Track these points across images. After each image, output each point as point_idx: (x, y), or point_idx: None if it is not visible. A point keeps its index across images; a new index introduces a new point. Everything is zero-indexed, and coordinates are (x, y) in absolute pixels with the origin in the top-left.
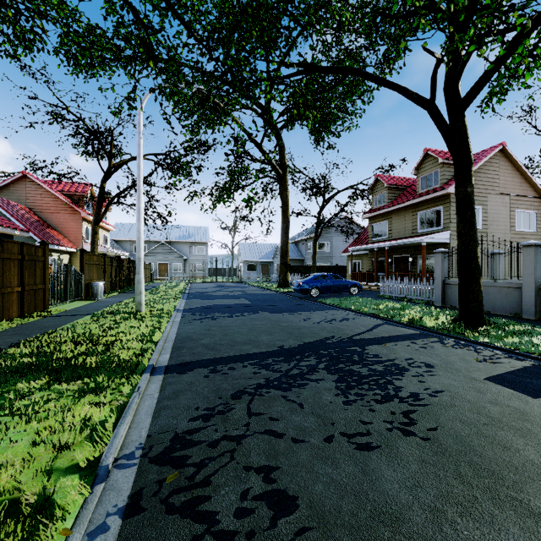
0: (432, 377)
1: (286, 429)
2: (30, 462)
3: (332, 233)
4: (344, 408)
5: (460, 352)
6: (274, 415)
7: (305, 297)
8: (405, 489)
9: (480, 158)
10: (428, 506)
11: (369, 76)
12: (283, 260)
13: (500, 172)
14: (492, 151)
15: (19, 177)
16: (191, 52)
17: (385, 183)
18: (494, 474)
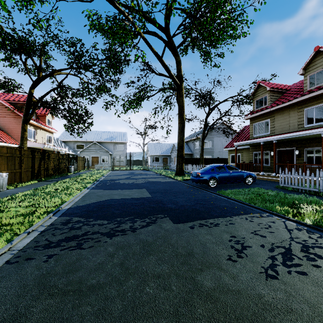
0: None
1: None
2: None
3: (213, 135)
4: None
5: None
6: None
7: (203, 186)
8: None
9: None
10: None
11: None
12: (180, 153)
13: None
14: None
15: None
16: None
17: (268, 87)
18: None
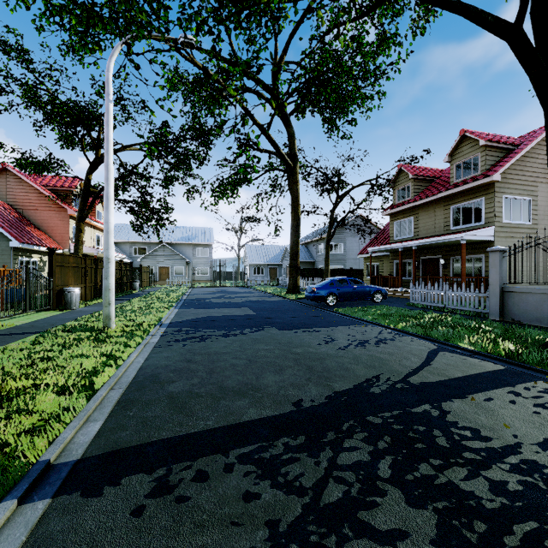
0: None
1: None
2: None
3: (345, 234)
4: None
5: None
6: None
7: (320, 305)
8: None
9: (530, 139)
10: None
11: None
12: (293, 263)
13: None
14: (544, 131)
15: None
16: None
17: (411, 174)
18: None
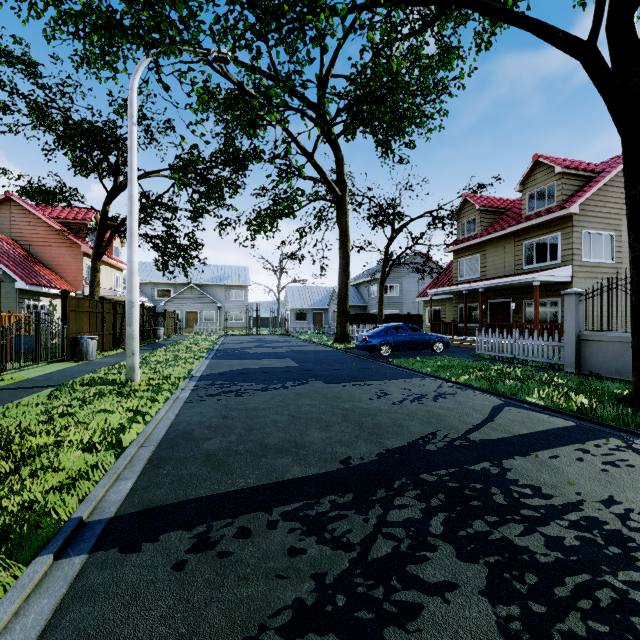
0: None
1: None
2: None
3: (402, 273)
4: None
5: None
6: None
7: (372, 356)
8: None
9: (613, 166)
10: None
11: (486, 5)
12: (342, 307)
13: None
14: None
15: (1, 200)
16: None
17: (477, 205)
18: None
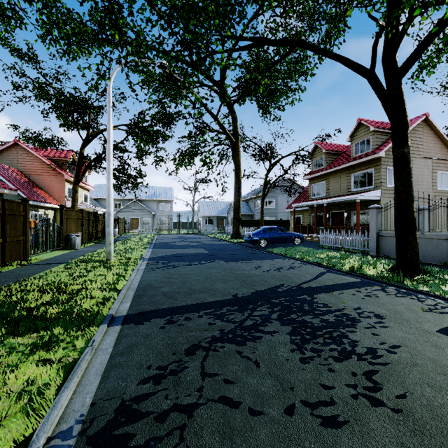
0: (384, 329)
1: (242, 396)
2: None
3: (277, 192)
4: (302, 367)
5: (404, 301)
6: (229, 376)
7: (255, 246)
8: None
9: None
10: None
11: (315, 48)
12: (236, 215)
13: (423, 138)
14: (417, 121)
15: (11, 145)
16: (153, 26)
17: (323, 149)
18: None
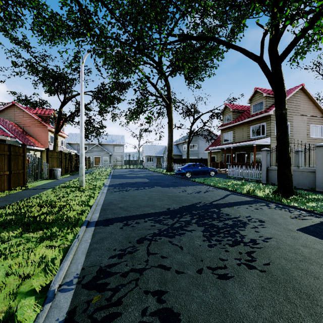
0: (263, 228)
1: (171, 264)
2: (2, 289)
3: (199, 139)
4: (209, 250)
5: (279, 212)
6: (164, 254)
7: (182, 177)
8: (252, 308)
9: (289, 93)
10: (268, 321)
11: (222, 42)
12: (169, 155)
13: (300, 101)
14: (296, 89)
15: (10, 105)
16: (113, 27)
17: (231, 109)
18: (310, 297)
